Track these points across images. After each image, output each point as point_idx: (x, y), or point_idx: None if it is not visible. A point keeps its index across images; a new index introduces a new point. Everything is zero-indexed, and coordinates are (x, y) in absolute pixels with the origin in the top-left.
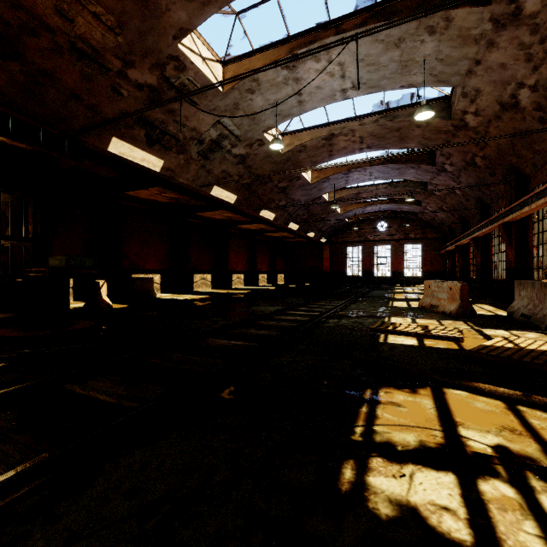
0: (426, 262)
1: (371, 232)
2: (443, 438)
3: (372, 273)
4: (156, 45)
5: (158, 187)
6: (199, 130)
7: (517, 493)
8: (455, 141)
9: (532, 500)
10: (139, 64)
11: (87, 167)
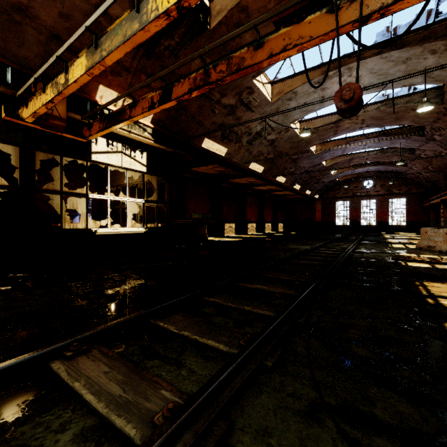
0: (410, 214)
1: (358, 188)
2: None
3: (359, 222)
4: (241, 83)
5: (214, 165)
6: (251, 127)
7: None
8: (445, 118)
9: None
10: (229, 94)
11: None
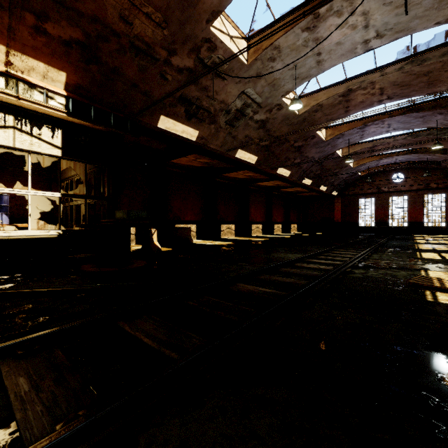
0: None
1: (385, 183)
2: None
3: (386, 223)
4: (193, 32)
5: (194, 154)
6: (227, 102)
7: None
8: None
9: None
10: (180, 51)
11: (144, 142)
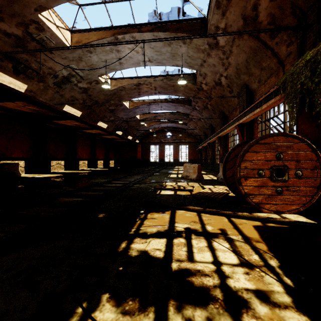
0: (190, 154)
1: (163, 137)
2: (167, 228)
3: (164, 160)
4: (22, 11)
5: (23, 102)
6: (54, 69)
7: (185, 240)
8: (198, 95)
9: (189, 241)
10: (8, 20)
11: None
